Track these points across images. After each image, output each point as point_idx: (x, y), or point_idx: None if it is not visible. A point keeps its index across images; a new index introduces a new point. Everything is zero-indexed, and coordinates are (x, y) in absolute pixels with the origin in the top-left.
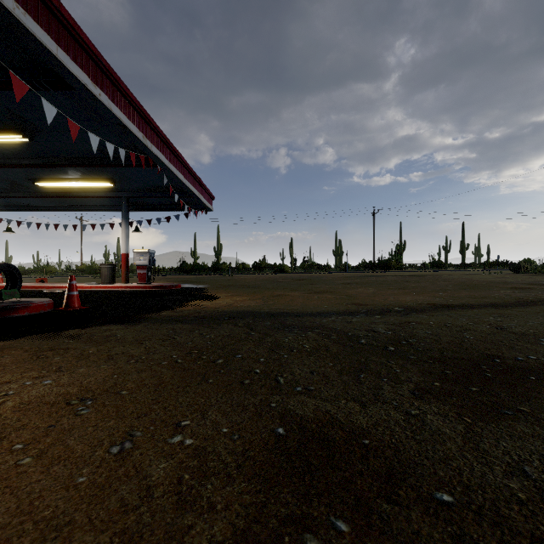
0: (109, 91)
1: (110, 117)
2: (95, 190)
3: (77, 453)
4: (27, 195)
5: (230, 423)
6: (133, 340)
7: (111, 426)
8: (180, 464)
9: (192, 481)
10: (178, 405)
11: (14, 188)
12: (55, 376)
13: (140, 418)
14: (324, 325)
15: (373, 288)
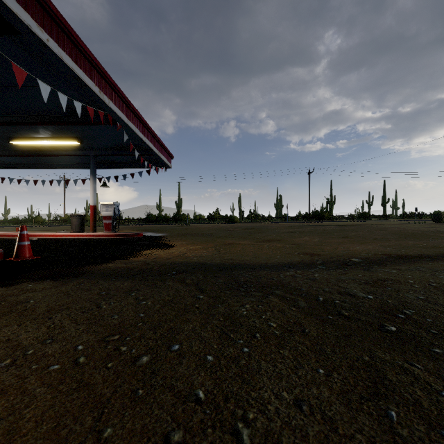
0: (59, 39)
1: (63, 67)
2: (66, 149)
3: None
4: (6, 153)
5: None
6: (44, 310)
7: None
8: None
9: None
10: None
11: None
12: None
13: None
14: (284, 282)
15: (317, 237)
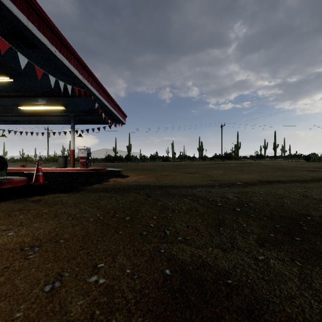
0: (61, 49)
1: (62, 66)
2: (55, 112)
3: (20, 290)
4: (14, 114)
5: (132, 265)
6: (73, 203)
7: (48, 267)
8: (93, 301)
9: (101, 316)
10: (97, 250)
11: (6, 110)
12: (17, 229)
13: (69, 261)
14: (194, 193)
15: (222, 170)
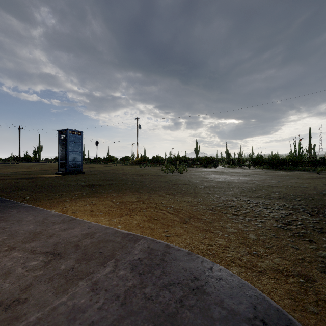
0: None
1: None
2: None
3: None
4: None
5: None
6: None
7: None
8: None
9: None
10: None
11: None
12: None
13: None
14: None
15: (15, 169)
